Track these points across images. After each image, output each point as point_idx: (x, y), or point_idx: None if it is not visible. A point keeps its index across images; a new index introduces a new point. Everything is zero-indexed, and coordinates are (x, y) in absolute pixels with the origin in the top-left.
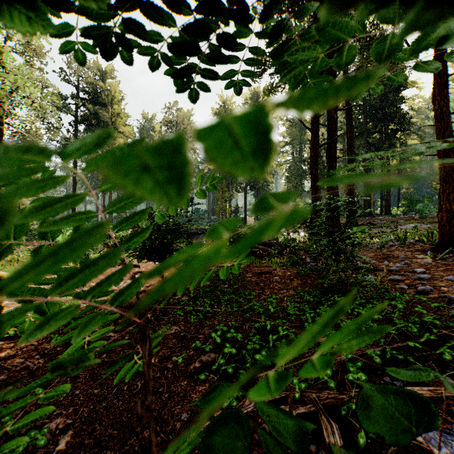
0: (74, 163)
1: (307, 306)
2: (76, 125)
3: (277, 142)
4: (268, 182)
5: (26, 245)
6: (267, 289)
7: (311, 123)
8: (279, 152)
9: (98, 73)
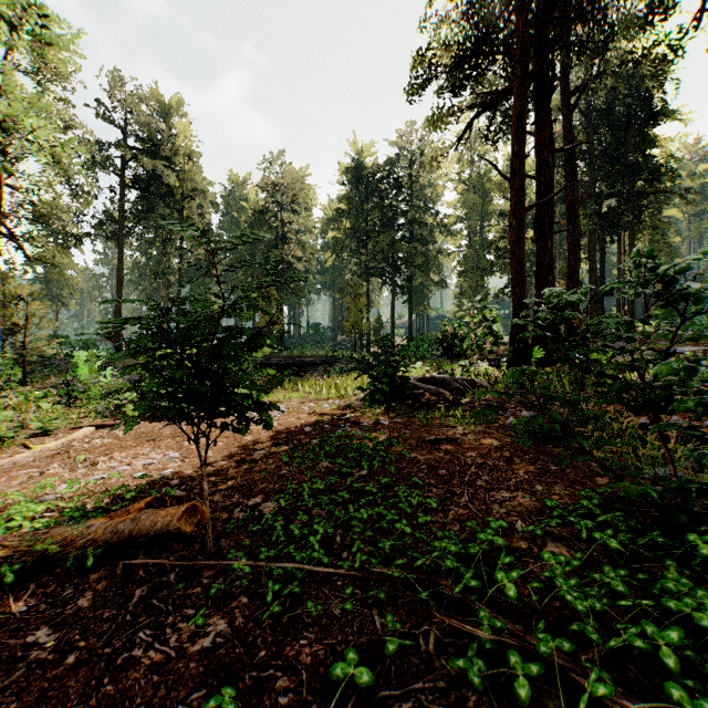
0: (119, 251)
1: (612, 570)
2: (123, 190)
3: (444, 216)
4: (430, 281)
5: (38, 382)
6: (459, 485)
7: (512, 169)
8: (448, 232)
9: (158, 108)
